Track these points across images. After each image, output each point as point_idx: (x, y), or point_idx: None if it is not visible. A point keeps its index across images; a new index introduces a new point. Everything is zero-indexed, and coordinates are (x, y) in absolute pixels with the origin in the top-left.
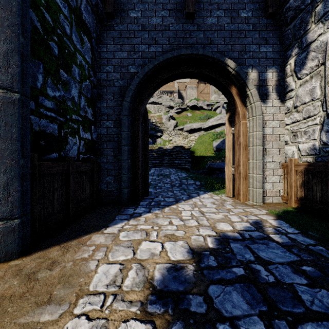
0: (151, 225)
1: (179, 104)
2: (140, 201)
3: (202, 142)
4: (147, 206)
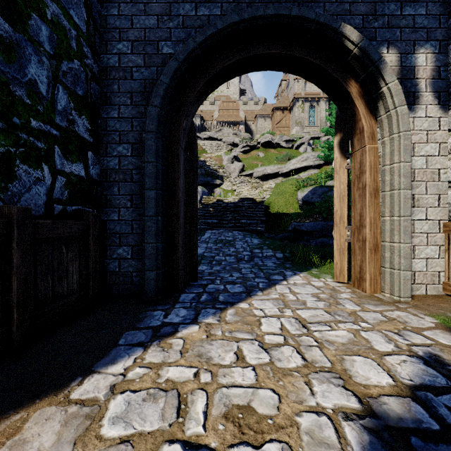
0: (194, 368)
1: (246, 140)
2: (180, 292)
3: (281, 193)
4: (193, 306)
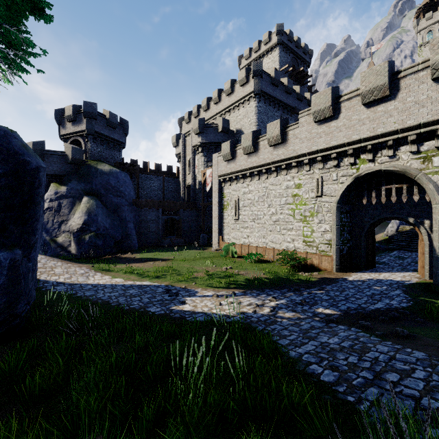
0: (367, 274)
1: None
2: (369, 269)
3: None
4: (371, 271)
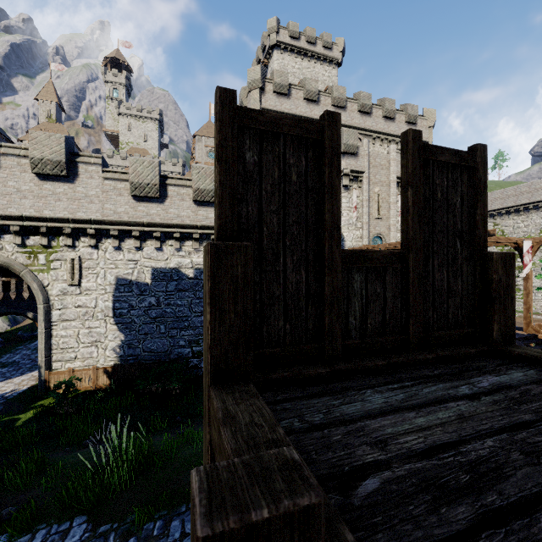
0: None
1: None
2: None
3: None
4: None
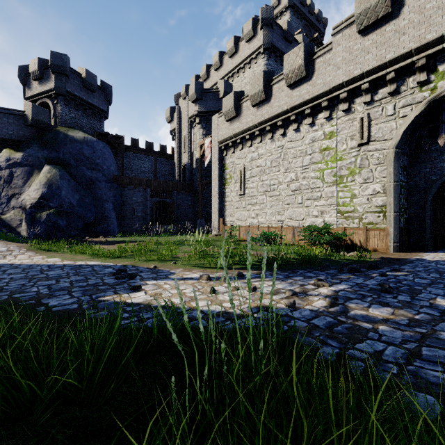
0: None
1: None
2: (438, 250)
3: None
4: (444, 252)
